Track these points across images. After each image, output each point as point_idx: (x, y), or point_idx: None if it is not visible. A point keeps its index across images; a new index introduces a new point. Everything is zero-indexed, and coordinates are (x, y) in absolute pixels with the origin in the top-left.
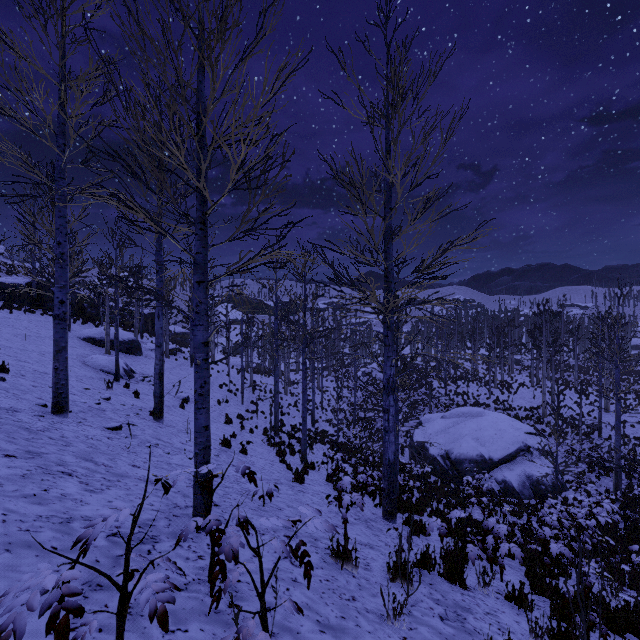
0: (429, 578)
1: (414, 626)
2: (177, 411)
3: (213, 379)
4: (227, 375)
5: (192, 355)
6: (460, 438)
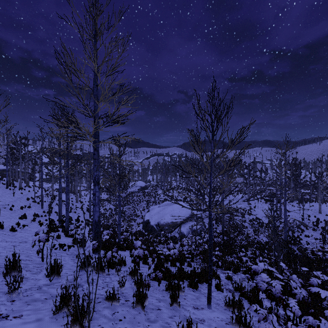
0: (84, 273)
1: (32, 294)
2: None
3: (23, 195)
4: (36, 193)
5: (7, 181)
6: (164, 215)
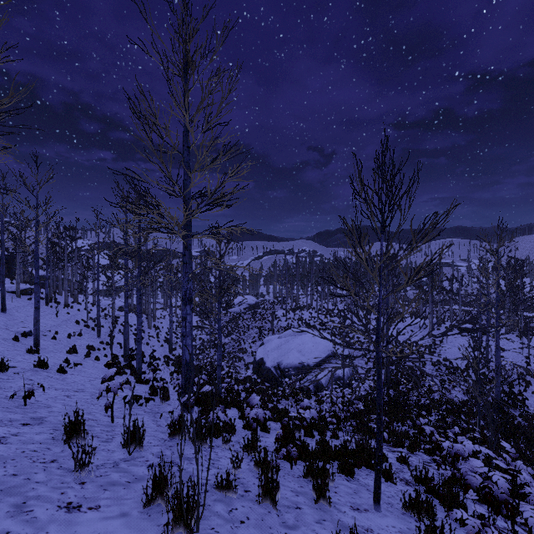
0: (175, 443)
1: (108, 474)
2: (6, 343)
3: (70, 316)
4: (88, 313)
5: (47, 294)
6: (289, 352)
